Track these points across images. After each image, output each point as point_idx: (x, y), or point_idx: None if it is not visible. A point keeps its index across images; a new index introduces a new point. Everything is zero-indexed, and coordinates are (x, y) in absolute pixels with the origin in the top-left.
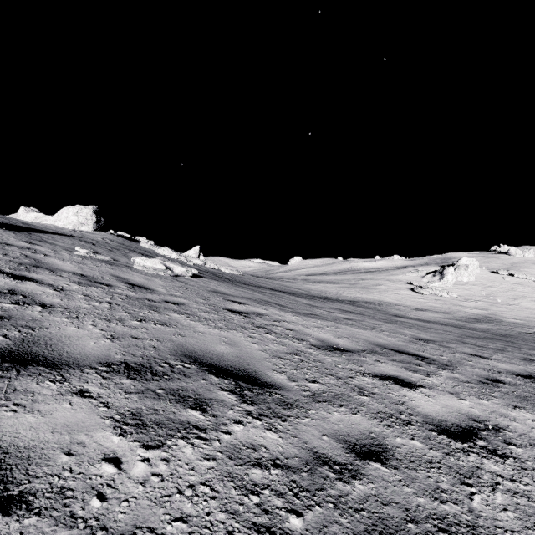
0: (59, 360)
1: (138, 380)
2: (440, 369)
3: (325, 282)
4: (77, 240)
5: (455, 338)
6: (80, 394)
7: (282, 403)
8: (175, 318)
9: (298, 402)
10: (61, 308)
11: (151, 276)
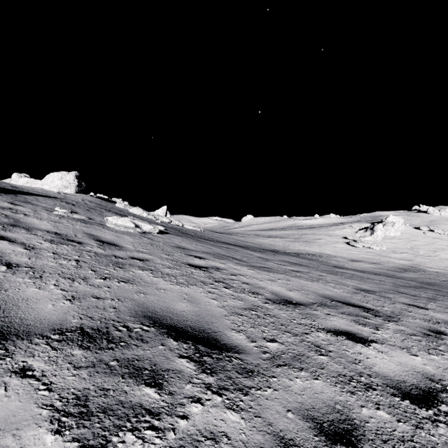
0: (8, 329)
1: (91, 350)
2: (386, 321)
3: (273, 236)
4: (59, 201)
5: (391, 288)
6: (21, 374)
7: (243, 370)
8: (139, 274)
9: (259, 368)
10: (27, 267)
11: (121, 233)
